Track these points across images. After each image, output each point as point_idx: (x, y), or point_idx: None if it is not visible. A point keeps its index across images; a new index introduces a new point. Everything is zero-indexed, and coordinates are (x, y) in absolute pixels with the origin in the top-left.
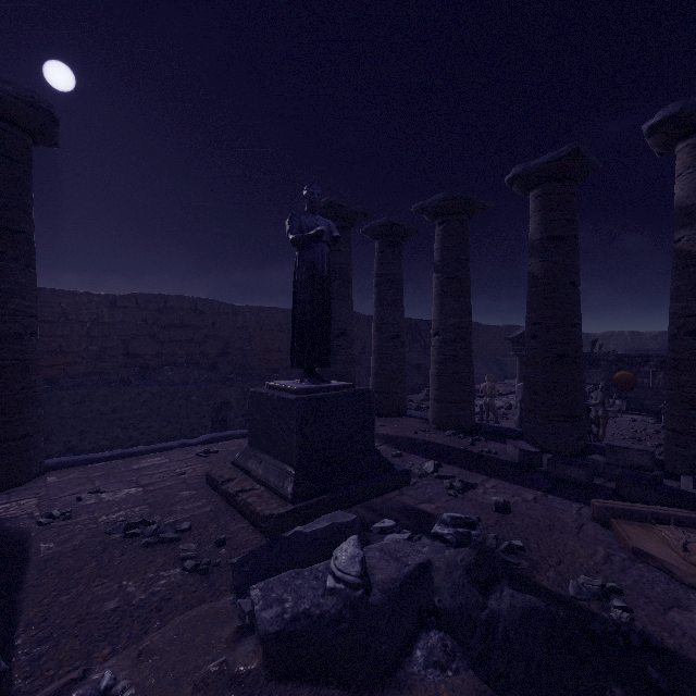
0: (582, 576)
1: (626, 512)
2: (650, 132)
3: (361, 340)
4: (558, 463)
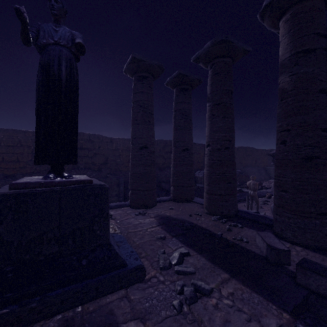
0: None
1: None
2: None
3: None
4: (310, 272)
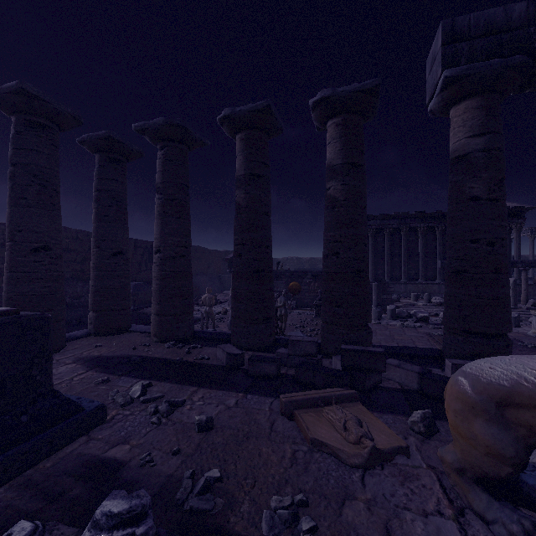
0: (274, 498)
1: (305, 402)
2: (314, 107)
3: None
4: (256, 362)
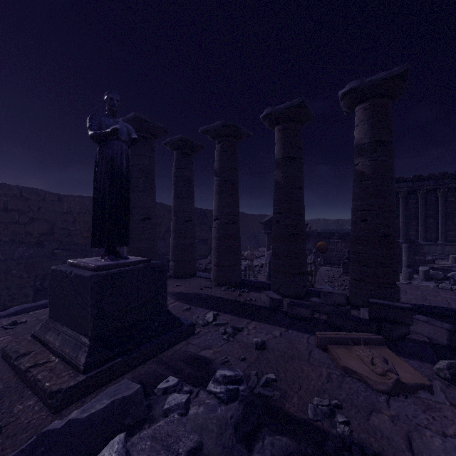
0: (316, 398)
1: (337, 339)
2: (343, 97)
3: (166, 223)
4: (293, 306)
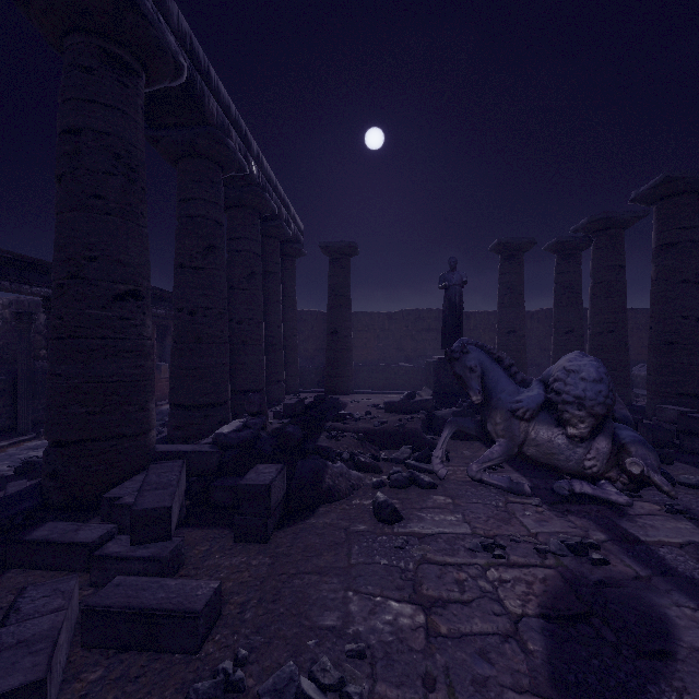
0: None
1: None
2: None
3: None
4: None
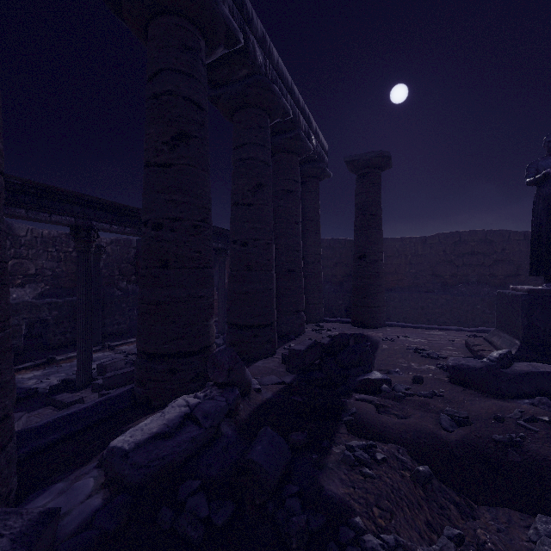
0: None
1: None
2: None
3: None
4: None
